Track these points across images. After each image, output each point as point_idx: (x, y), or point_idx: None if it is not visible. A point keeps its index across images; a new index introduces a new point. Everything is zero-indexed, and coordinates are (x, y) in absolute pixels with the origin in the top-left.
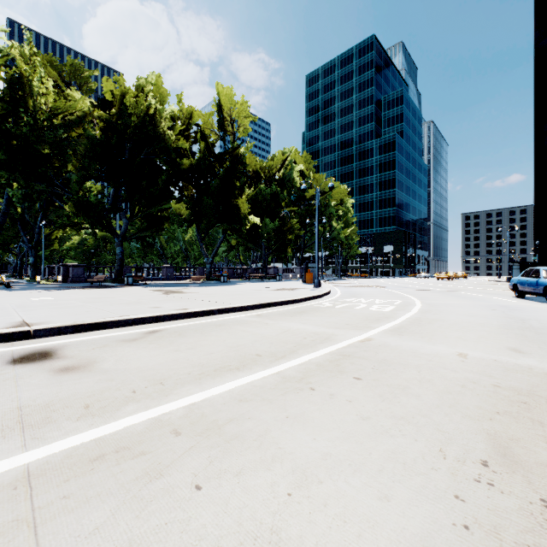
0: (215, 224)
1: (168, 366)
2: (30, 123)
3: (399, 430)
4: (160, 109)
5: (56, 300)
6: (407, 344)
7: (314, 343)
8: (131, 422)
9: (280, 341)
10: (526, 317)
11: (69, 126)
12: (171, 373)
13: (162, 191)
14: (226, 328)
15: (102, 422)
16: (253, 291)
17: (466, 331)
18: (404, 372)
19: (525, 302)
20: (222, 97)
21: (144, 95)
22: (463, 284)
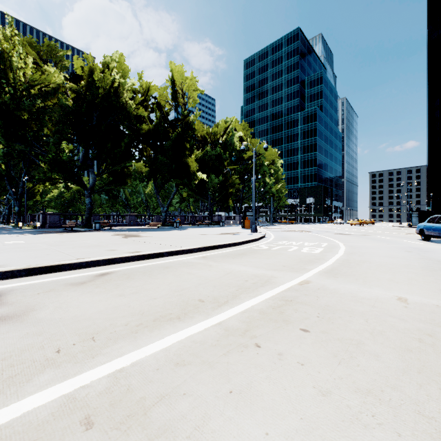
0: (169, 179)
1: (107, 314)
2: (10, 92)
3: (372, 414)
4: (123, 83)
5: (26, 243)
6: (344, 286)
7: (256, 286)
8: (35, 403)
9: (223, 284)
10: (440, 258)
11: (45, 96)
12: (107, 325)
13: (125, 151)
14: (172, 270)
15: (0, 403)
16: (200, 235)
17: (394, 272)
18: (351, 321)
19: (432, 244)
20: (175, 74)
21: (109, 70)
22: (373, 229)
